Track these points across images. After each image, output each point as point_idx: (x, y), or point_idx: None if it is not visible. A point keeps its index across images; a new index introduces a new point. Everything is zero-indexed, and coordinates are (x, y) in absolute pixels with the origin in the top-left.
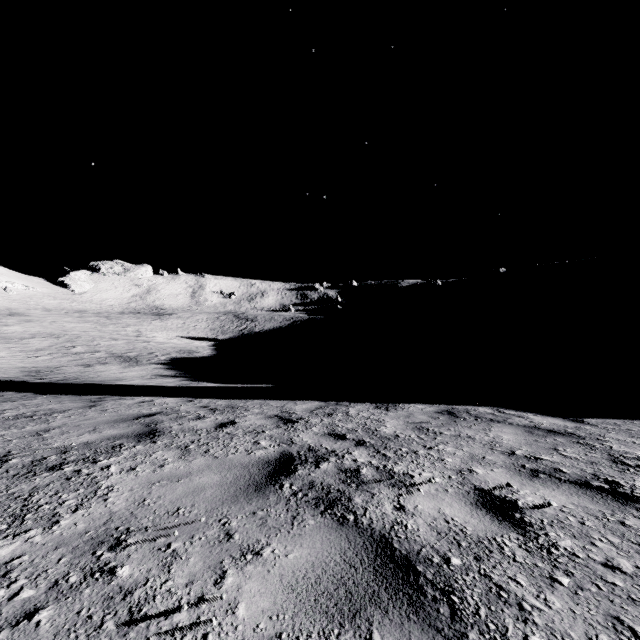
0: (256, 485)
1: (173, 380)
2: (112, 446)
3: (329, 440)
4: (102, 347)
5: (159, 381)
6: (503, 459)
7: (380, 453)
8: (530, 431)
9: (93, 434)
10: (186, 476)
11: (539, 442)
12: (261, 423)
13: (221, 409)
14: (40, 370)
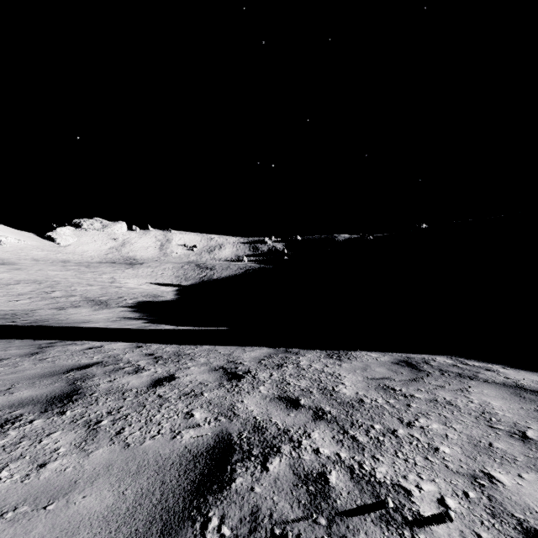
0: (164, 521)
1: (135, 322)
2: (5, 420)
3: (280, 409)
4: (78, 292)
5: (121, 323)
6: (520, 449)
7: (348, 435)
8: (518, 393)
9: None
10: (65, 492)
11: None
12: (202, 379)
13: (166, 358)
14: (16, 313)
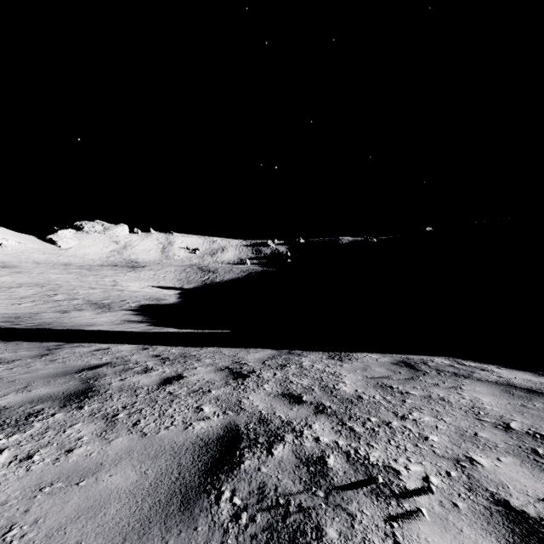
0: (183, 493)
1: (138, 325)
2: (28, 414)
3: (283, 404)
4: (80, 295)
5: (125, 326)
6: (502, 438)
7: (346, 426)
8: (508, 391)
9: (19, 394)
10: (93, 472)
11: (529, 408)
12: (209, 378)
13: (172, 359)
14: (20, 316)
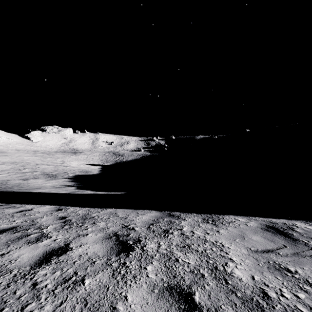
0: None
1: (69, 188)
2: None
3: None
4: (39, 169)
5: (60, 189)
6: None
7: None
8: None
9: None
10: None
11: None
12: (93, 252)
13: (73, 221)
14: None
